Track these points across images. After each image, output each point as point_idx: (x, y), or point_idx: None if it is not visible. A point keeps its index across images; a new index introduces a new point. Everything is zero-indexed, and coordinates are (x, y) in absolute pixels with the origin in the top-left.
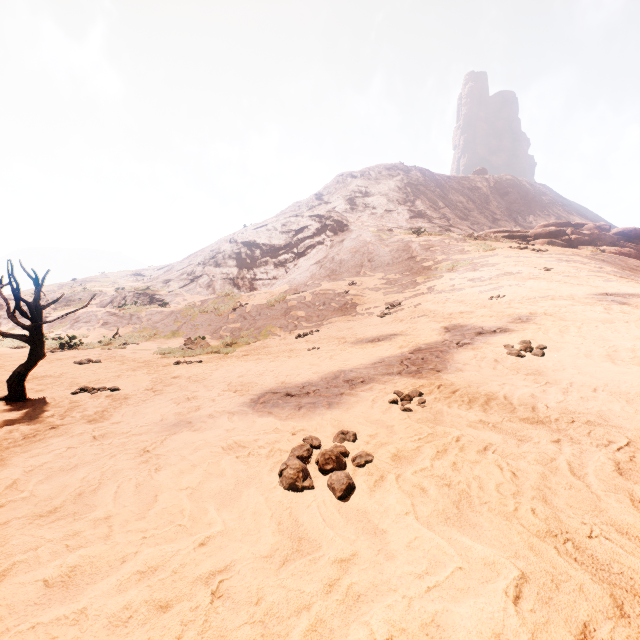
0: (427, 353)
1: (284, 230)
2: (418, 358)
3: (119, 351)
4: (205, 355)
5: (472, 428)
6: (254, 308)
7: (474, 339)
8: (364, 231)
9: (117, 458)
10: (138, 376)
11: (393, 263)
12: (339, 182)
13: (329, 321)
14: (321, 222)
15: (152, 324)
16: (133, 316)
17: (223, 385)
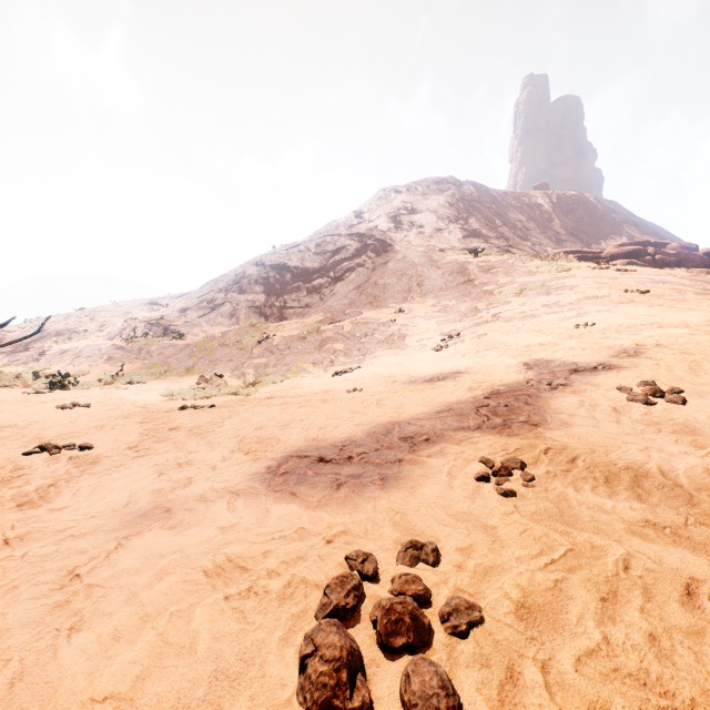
0: (510, 398)
1: (319, 251)
2: (499, 405)
3: (119, 392)
4: (221, 397)
5: (638, 537)
6: (283, 340)
7: (570, 379)
8: (411, 251)
9: (15, 595)
10: (127, 426)
11: (447, 287)
12: (381, 198)
13: (372, 355)
14: (361, 241)
15: (163, 359)
16: (142, 350)
17: (232, 442)
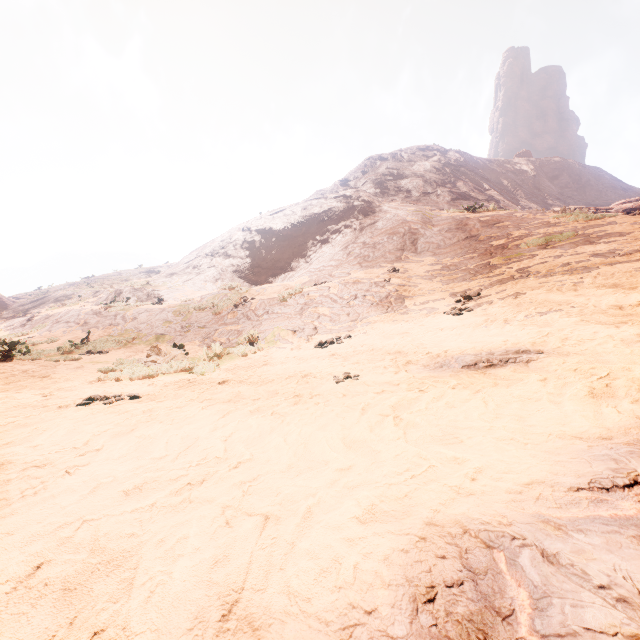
0: None
1: (304, 214)
2: None
3: (62, 364)
4: (169, 376)
5: None
6: (261, 304)
7: None
8: (401, 211)
9: None
10: None
11: (445, 244)
12: (367, 166)
13: (365, 321)
14: (348, 203)
15: (136, 325)
16: (118, 315)
17: None
